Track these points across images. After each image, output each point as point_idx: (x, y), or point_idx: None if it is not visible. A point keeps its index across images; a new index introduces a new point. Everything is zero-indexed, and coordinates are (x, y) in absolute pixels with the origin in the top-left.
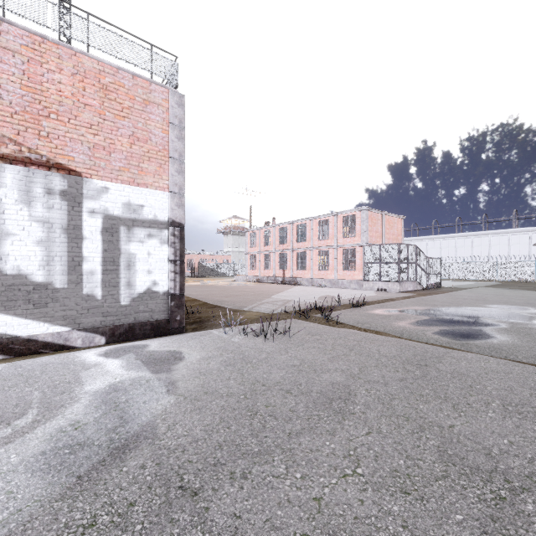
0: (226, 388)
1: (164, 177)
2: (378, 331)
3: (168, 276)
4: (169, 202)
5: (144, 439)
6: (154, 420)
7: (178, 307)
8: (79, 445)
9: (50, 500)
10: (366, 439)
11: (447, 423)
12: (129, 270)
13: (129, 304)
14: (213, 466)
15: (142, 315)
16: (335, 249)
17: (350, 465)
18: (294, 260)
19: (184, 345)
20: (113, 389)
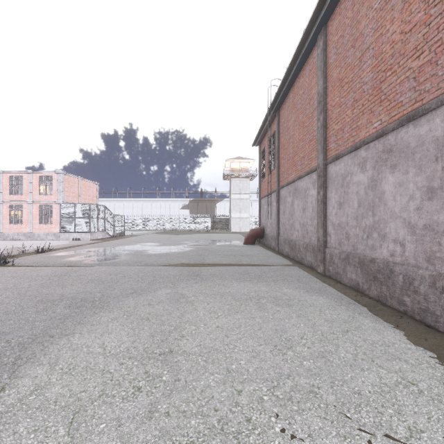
0: None
1: None
2: (49, 265)
3: None
4: None
5: None
6: None
7: None
8: None
9: None
10: None
11: (53, 292)
12: None
13: None
14: None
15: None
16: (31, 205)
17: None
18: None
19: None
20: None
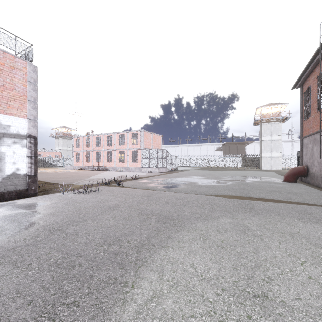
0: (67, 210)
1: (24, 110)
2: (139, 188)
3: (27, 165)
4: (27, 124)
5: (34, 225)
6: (36, 221)
7: (33, 182)
8: (4, 230)
9: (3, 239)
10: (119, 214)
11: (146, 208)
12: (0, 161)
13: (0, 181)
14: (65, 225)
15: (9, 187)
16: (128, 151)
17: (112, 218)
18: (105, 156)
19: (40, 200)
20: (7, 217)
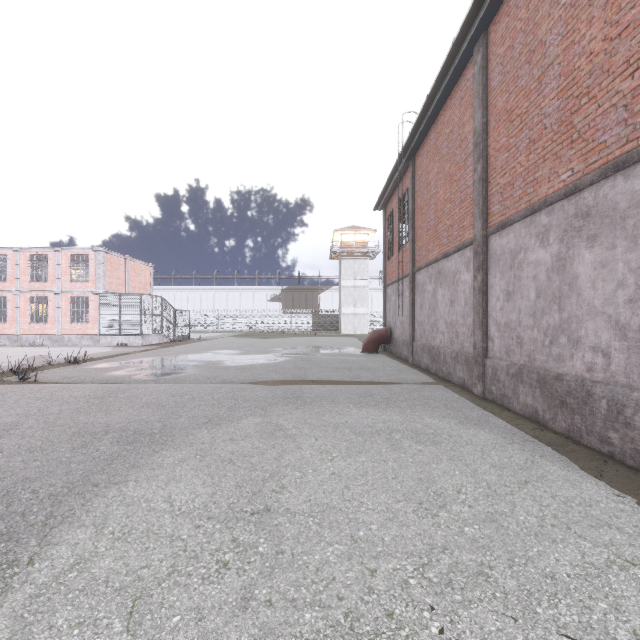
0: None
1: None
2: (86, 381)
3: None
4: None
5: None
6: None
7: None
8: None
9: None
10: (17, 442)
11: (93, 421)
12: None
13: None
14: None
15: None
16: (58, 296)
17: None
18: None
19: None
20: None
